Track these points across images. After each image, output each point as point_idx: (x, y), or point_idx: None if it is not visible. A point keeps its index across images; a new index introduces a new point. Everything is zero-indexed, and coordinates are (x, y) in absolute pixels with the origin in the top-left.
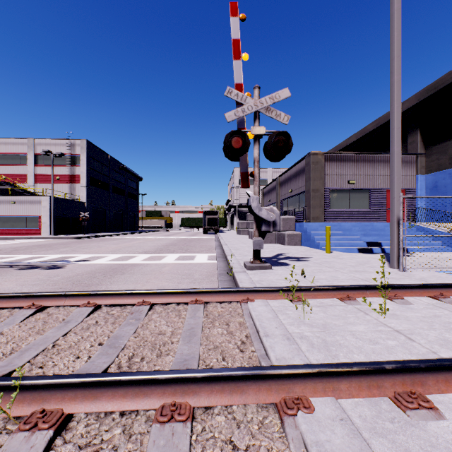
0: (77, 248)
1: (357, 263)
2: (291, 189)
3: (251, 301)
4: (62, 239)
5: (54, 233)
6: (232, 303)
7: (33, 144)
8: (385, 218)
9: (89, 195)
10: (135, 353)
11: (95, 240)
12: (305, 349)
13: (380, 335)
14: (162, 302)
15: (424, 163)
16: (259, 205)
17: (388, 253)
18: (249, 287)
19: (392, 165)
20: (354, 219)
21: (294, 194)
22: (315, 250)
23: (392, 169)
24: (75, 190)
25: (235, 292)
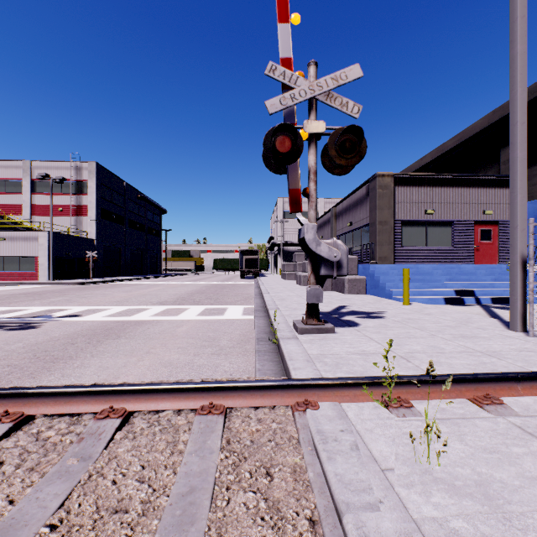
0: (73, 298)
1: (455, 321)
2: (350, 222)
3: (313, 409)
4: (62, 285)
5: (54, 277)
6: (278, 408)
7: (30, 167)
8: (473, 258)
9: (99, 230)
10: None
11: (103, 286)
12: None
13: None
14: (147, 409)
15: None
16: (317, 238)
17: (486, 305)
18: (308, 379)
19: (513, 178)
20: (433, 260)
21: (354, 228)
22: (387, 300)
23: (513, 184)
24: (82, 224)
25: (283, 387)
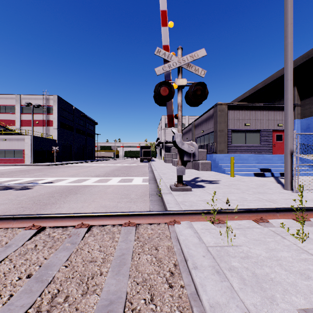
0: (47, 173)
1: (256, 185)
2: (203, 130)
3: (178, 224)
4: (39, 166)
5: (34, 161)
6: (161, 224)
7: (19, 98)
8: (272, 151)
9: (59, 134)
10: (60, 289)
11: (62, 166)
12: (237, 287)
13: (307, 265)
14: (99, 224)
15: (300, 111)
16: (182, 140)
17: (277, 177)
18: (175, 210)
19: (286, 109)
20: (249, 152)
21: (205, 133)
22: (222, 174)
23: (286, 112)
24: (50, 131)
25: (163, 214)
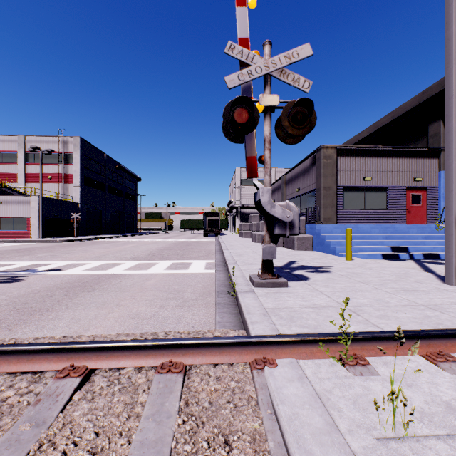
0: (58, 254)
1: (394, 275)
2: (298, 188)
3: (271, 367)
4: (50, 242)
5: (44, 235)
6: (236, 365)
7: (23, 141)
8: (405, 219)
9: (83, 195)
10: None
11: (86, 243)
12: None
13: None
14: (108, 367)
15: None
16: (271, 200)
17: (419, 261)
18: (266, 336)
19: (448, 147)
20: (370, 221)
21: (301, 193)
22: (331, 256)
23: (448, 152)
24: (68, 190)
25: (241, 344)
